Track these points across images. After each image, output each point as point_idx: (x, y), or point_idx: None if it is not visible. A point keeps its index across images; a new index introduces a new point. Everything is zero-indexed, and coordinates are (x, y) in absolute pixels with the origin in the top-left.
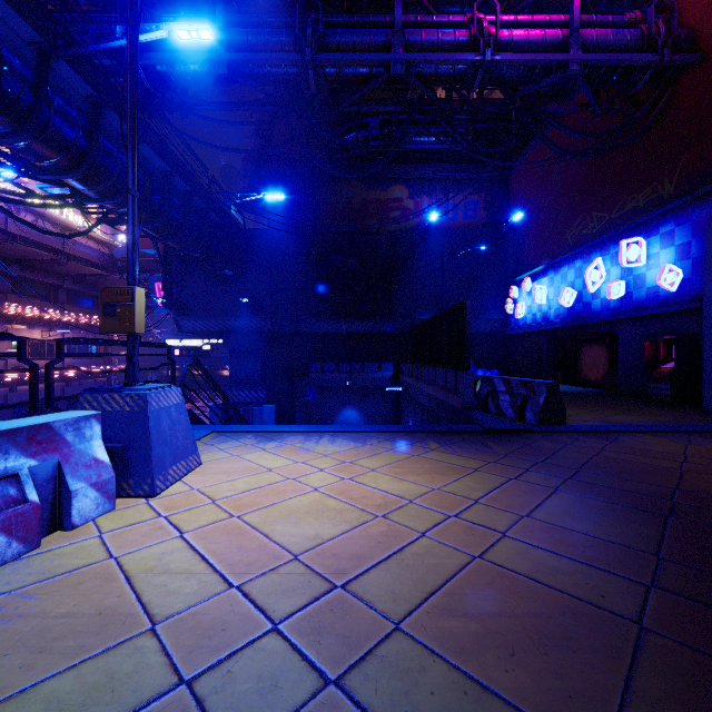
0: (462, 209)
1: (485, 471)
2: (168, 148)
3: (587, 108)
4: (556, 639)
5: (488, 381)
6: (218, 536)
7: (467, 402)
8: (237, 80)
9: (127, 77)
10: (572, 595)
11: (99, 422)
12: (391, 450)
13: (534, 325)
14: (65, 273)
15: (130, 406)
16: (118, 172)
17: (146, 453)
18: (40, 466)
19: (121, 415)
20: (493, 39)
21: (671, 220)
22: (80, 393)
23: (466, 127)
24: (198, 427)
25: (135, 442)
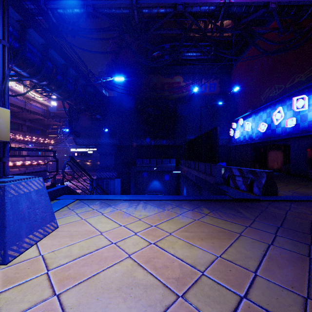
0: (208, 87)
1: (247, 235)
2: (65, 53)
3: (277, 29)
4: None
5: (229, 169)
6: None
7: (218, 180)
8: (98, 17)
9: None
10: None
11: None
12: (180, 214)
13: (244, 141)
14: (26, 118)
15: None
16: (37, 63)
17: (1, 230)
18: None
19: None
20: None
21: None
22: None
23: (210, 48)
24: (70, 196)
25: None
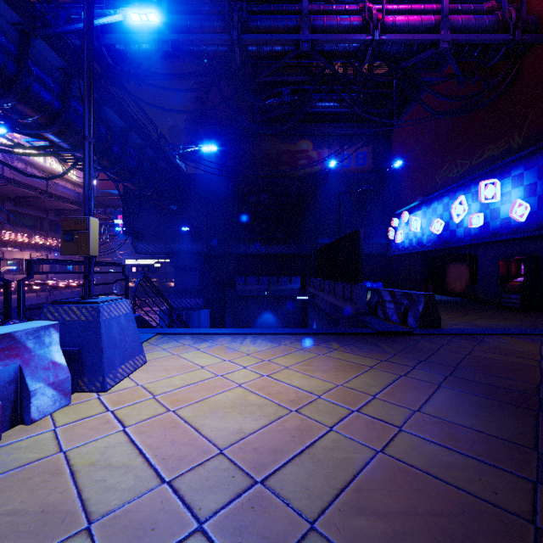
0: (354, 158)
1: (379, 368)
2: (125, 110)
3: (454, 78)
4: (460, 540)
5: (377, 292)
6: (155, 430)
7: (360, 309)
8: (179, 56)
9: (84, 44)
10: (468, 492)
11: (57, 330)
12: (301, 349)
13: (411, 248)
14: (48, 208)
15: (85, 316)
16: None
17: (98, 355)
18: (2, 370)
19: (78, 324)
20: (380, 23)
21: (520, 166)
22: (44, 305)
23: (357, 95)
24: (146, 330)
25: (89, 346)
